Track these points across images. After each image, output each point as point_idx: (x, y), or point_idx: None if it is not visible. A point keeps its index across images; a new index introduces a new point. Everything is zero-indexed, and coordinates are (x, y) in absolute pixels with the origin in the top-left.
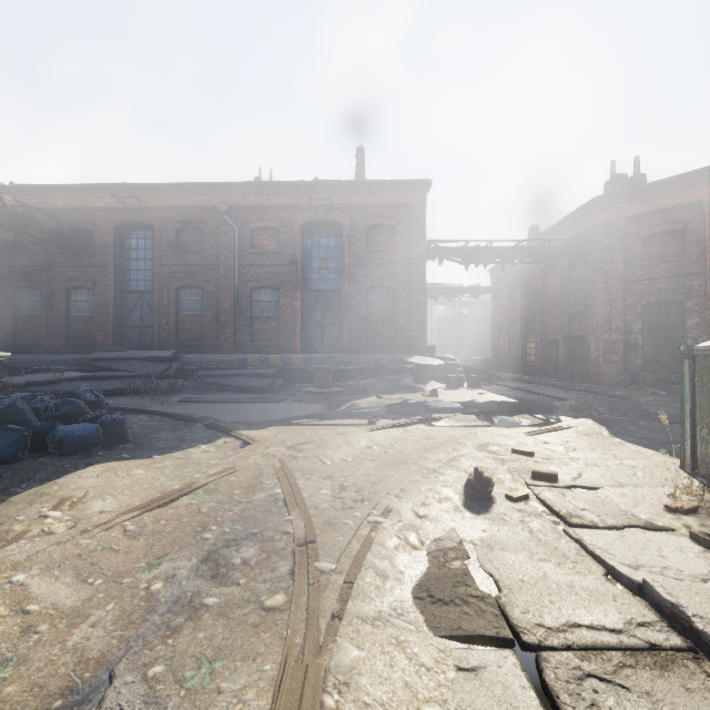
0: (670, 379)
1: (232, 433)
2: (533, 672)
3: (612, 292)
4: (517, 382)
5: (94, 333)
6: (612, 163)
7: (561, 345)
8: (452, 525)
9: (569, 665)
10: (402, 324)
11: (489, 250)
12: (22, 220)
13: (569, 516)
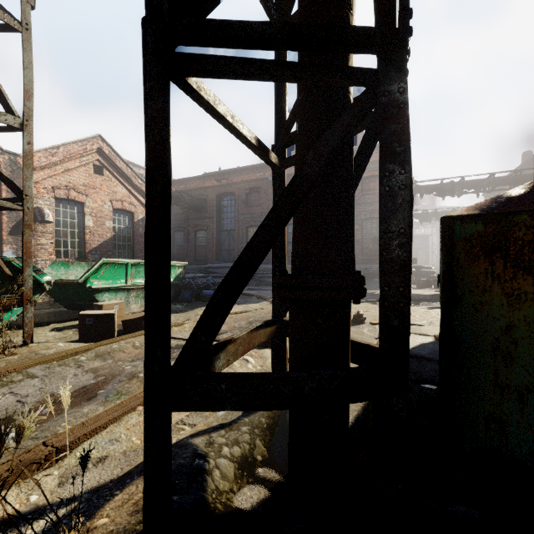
0: None
1: (267, 300)
2: None
3: None
4: None
5: (207, 254)
6: None
7: None
8: None
9: None
10: None
11: (462, 183)
12: (178, 198)
13: None
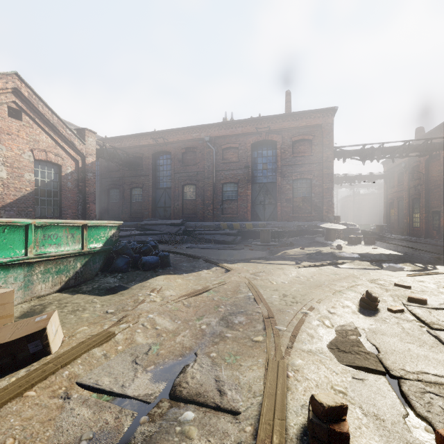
0: None
1: (219, 265)
2: (395, 387)
3: None
4: (404, 241)
5: (143, 211)
6: None
7: (443, 215)
8: (350, 319)
9: (417, 386)
10: (316, 202)
11: (381, 149)
12: (113, 155)
13: (432, 323)
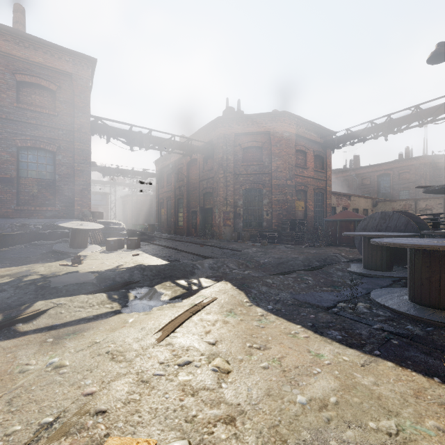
0: (256, 235)
1: None
2: None
3: (228, 180)
4: (170, 241)
5: None
6: (227, 99)
7: (199, 214)
8: None
9: None
10: (63, 189)
11: (150, 137)
12: None
13: None
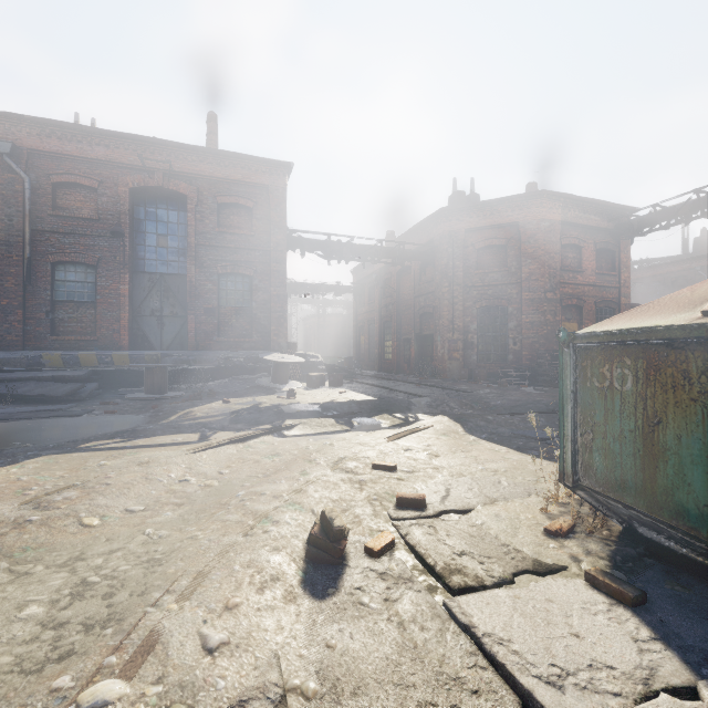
0: (497, 374)
1: None
2: None
3: (455, 295)
4: (376, 379)
5: None
6: (455, 180)
7: (414, 343)
8: (274, 645)
9: None
10: (260, 318)
11: (351, 246)
12: None
13: (448, 572)
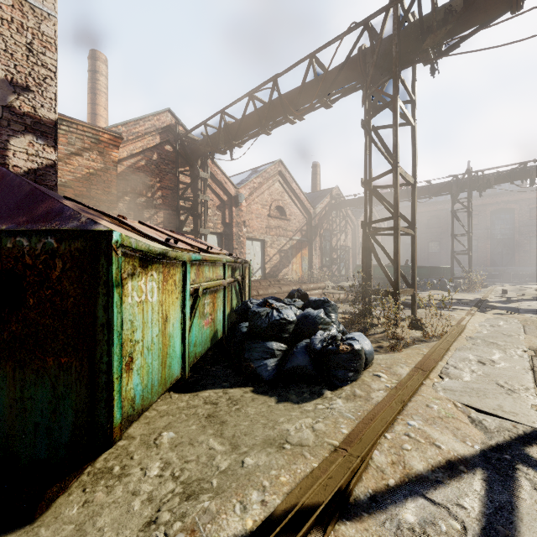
0: None
1: (495, 284)
2: None
3: None
4: None
5: None
6: None
7: None
8: None
9: None
10: None
11: None
12: None
13: None
